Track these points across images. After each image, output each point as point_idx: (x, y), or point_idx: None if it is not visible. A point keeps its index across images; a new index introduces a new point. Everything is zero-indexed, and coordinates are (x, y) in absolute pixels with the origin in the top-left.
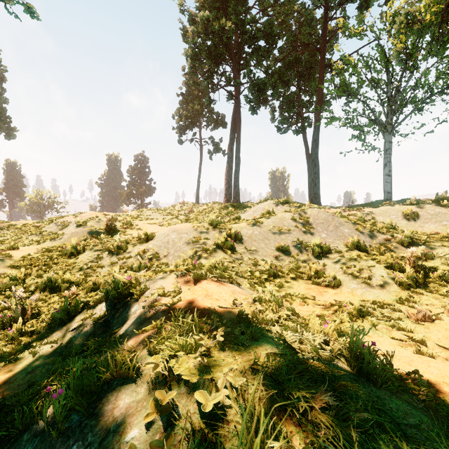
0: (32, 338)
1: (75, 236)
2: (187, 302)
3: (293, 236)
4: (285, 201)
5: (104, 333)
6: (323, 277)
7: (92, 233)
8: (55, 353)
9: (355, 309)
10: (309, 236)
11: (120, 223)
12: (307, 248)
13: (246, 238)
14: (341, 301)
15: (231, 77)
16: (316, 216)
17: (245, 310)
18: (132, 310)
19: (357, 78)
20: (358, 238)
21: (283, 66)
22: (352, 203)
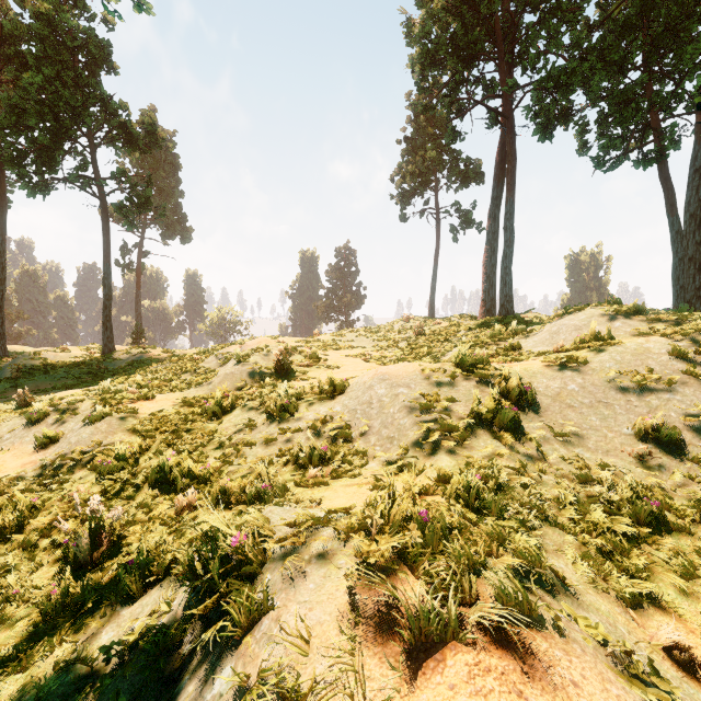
0: (73, 624)
1: (229, 379)
2: None
3: (685, 399)
4: (633, 309)
5: None
6: None
7: (254, 376)
8: None
9: None
10: None
11: (300, 356)
12: None
13: (547, 399)
14: None
15: (495, 82)
16: None
17: None
18: (215, 683)
19: None
20: None
21: (611, 32)
22: None
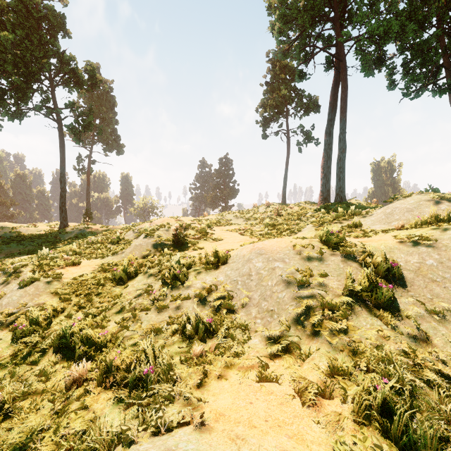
0: None
1: (138, 249)
2: None
3: None
4: None
5: None
6: None
7: (157, 246)
8: None
9: None
10: None
11: (193, 231)
12: None
13: (410, 274)
14: None
15: (331, 36)
16: None
17: None
18: None
19: None
20: None
21: None
22: None
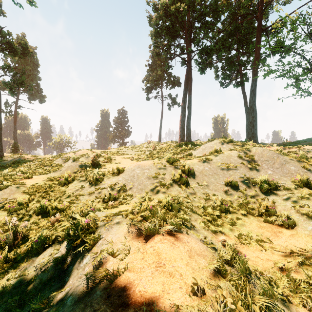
0: (12, 266)
1: (70, 168)
2: (134, 276)
3: (240, 172)
4: (229, 141)
5: (58, 282)
6: (275, 215)
7: (82, 167)
8: (19, 292)
9: None
10: (255, 172)
11: (103, 158)
12: (254, 184)
13: (198, 173)
14: (302, 247)
15: (184, 47)
16: (261, 154)
17: None
18: (84, 261)
19: (294, 34)
20: (306, 175)
21: (226, 35)
22: (286, 140)
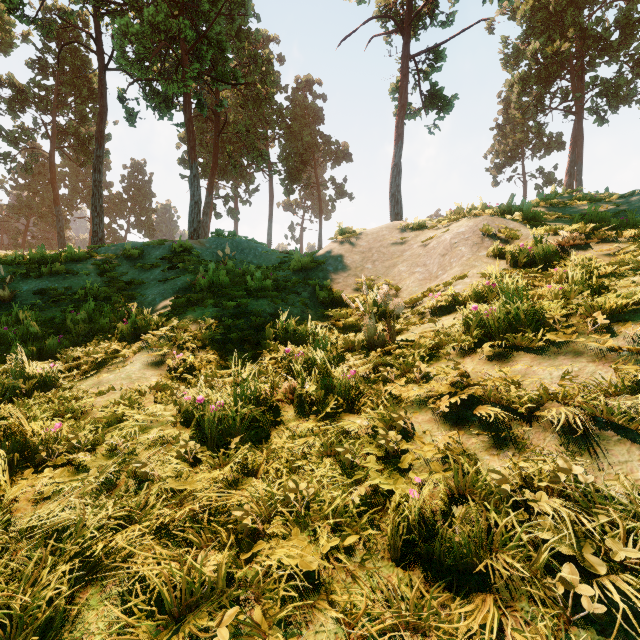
0: None
1: None
2: None
3: None
4: None
5: None
6: None
7: None
8: None
9: None
10: None
11: None
12: None
13: None
14: None
15: (568, 91)
16: None
17: None
18: None
19: None
20: None
21: None
22: None
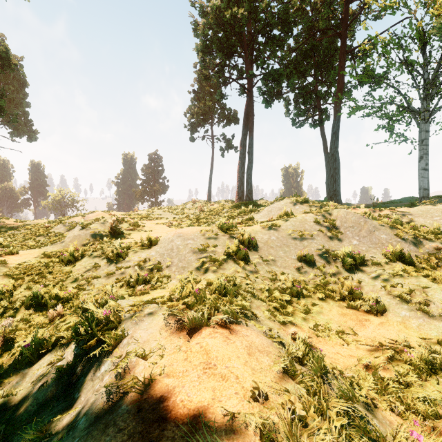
0: None
1: (77, 239)
2: (174, 383)
3: (317, 242)
4: (304, 200)
5: (63, 401)
6: (360, 298)
7: (95, 236)
8: (2, 420)
9: (421, 358)
10: (337, 243)
11: (127, 224)
12: (336, 258)
13: (262, 244)
14: (393, 338)
15: (243, 70)
16: (344, 218)
17: (274, 428)
18: (101, 369)
19: (386, 61)
20: (400, 246)
21: (299, 56)
22: (377, 200)
